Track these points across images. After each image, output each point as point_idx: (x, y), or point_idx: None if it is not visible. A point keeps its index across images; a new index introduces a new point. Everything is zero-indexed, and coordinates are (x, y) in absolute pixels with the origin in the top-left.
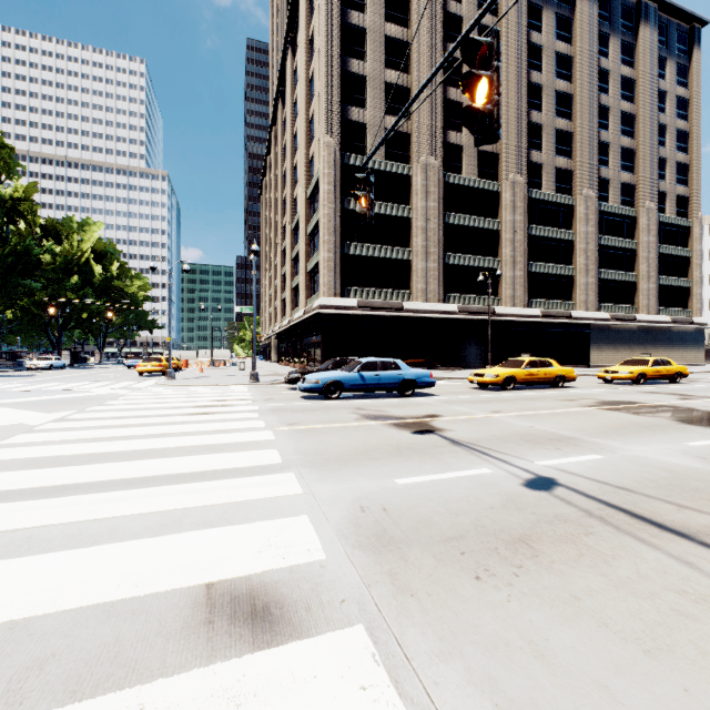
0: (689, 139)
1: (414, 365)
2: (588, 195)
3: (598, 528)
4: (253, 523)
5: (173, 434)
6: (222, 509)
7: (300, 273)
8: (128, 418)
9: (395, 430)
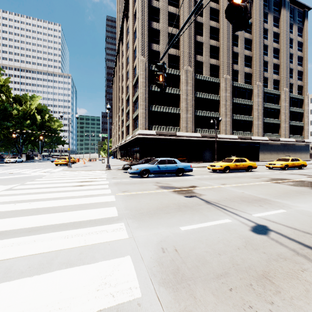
0: (303, 60)
1: (181, 161)
2: (259, 85)
3: (307, 265)
4: (97, 262)
5: (63, 197)
6: (79, 251)
7: (129, 119)
8: (43, 188)
9: (176, 195)
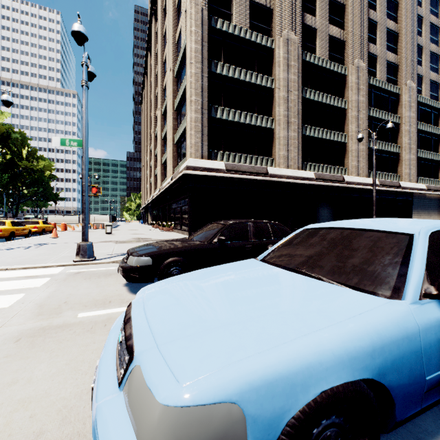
0: None
1: None
2: (410, 86)
3: None
4: None
5: None
6: None
7: (168, 145)
8: None
9: None
